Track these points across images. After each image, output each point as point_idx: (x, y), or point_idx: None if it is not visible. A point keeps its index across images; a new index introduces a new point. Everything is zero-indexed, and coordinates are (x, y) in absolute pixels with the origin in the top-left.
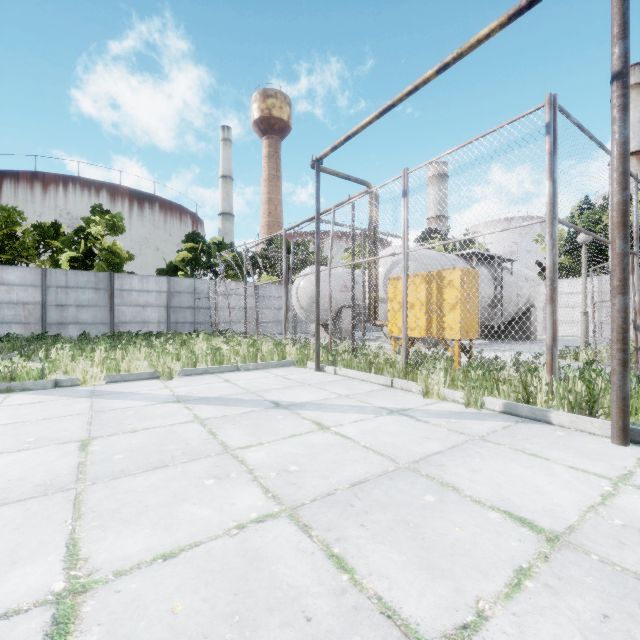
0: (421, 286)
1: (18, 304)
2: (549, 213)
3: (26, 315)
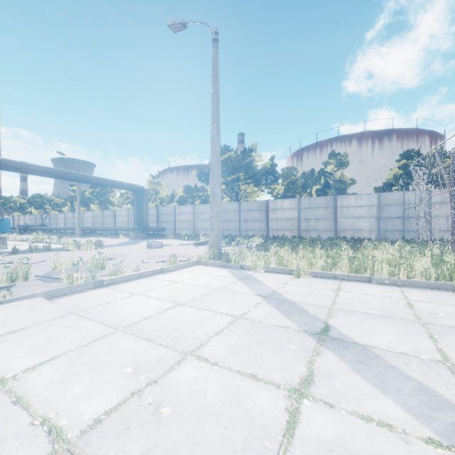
0: None
1: (288, 219)
2: None
3: (291, 225)
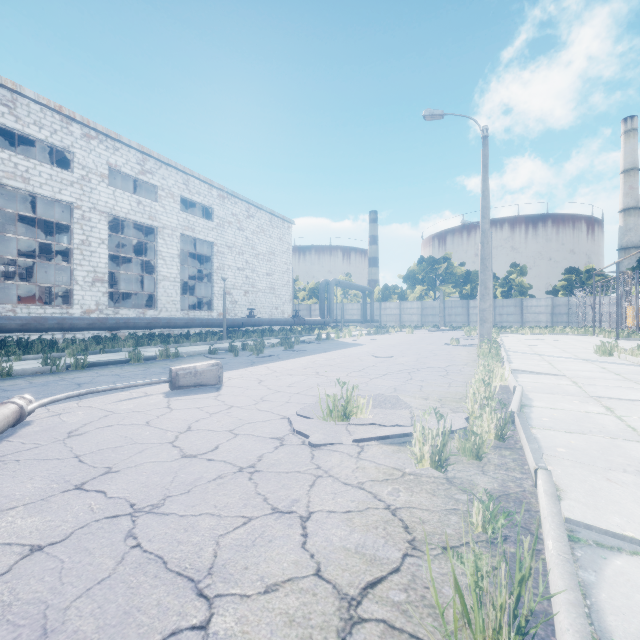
0: (631, 310)
1: None
2: (635, 297)
3: None
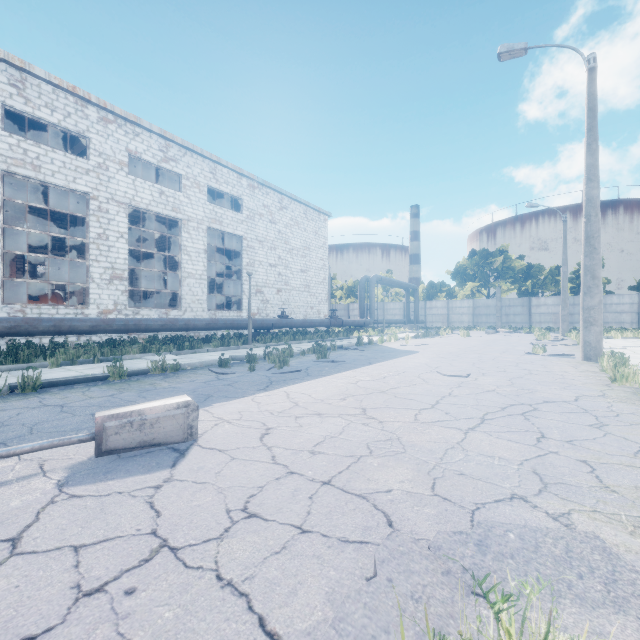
0: None
1: (551, 314)
2: None
3: (554, 319)
